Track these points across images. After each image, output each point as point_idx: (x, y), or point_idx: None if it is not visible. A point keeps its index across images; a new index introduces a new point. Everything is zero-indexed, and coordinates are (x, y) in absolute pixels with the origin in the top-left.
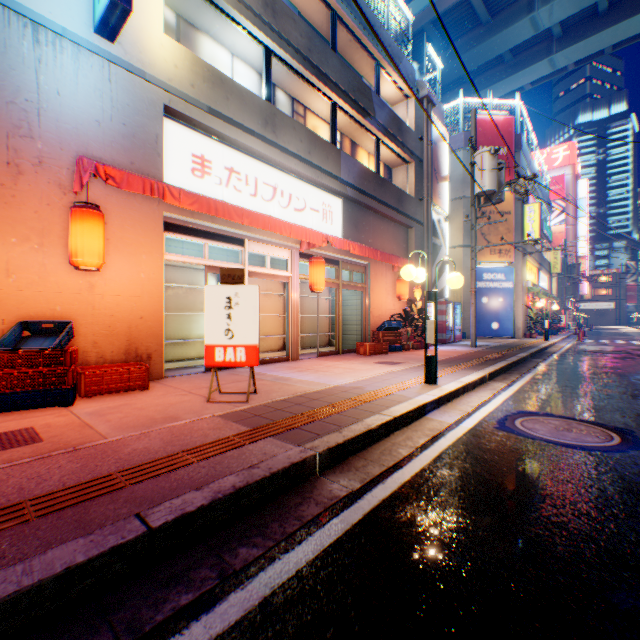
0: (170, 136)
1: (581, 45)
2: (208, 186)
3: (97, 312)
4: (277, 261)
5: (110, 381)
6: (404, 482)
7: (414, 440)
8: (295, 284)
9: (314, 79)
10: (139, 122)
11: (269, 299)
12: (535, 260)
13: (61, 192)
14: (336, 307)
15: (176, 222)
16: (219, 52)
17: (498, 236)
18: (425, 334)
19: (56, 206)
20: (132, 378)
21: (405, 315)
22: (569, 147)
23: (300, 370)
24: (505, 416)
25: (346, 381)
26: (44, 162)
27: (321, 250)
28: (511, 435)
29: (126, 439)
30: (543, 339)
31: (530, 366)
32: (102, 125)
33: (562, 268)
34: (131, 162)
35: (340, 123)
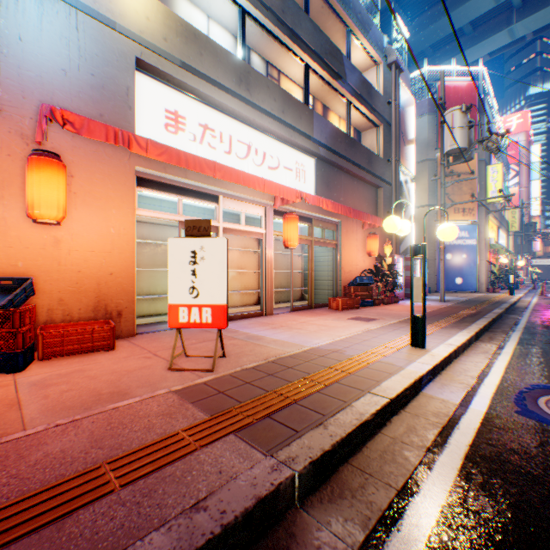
0: (142, 90)
1: (541, 14)
2: (182, 142)
3: (63, 268)
4: (252, 219)
5: (71, 342)
6: (431, 530)
7: (420, 434)
8: (269, 240)
9: (287, 40)
10: (108, 73)
11: (244, 256)
12: (496, 219)
13: (23, 142)
14: (309, 263)
15: (148, 177)
16: (195, 14)
17: (462, 196)
18: (411, 292)
19: (17, 157)
20: (95, 338)
21: (376, 271)
22: (522, 115)
23: (273, 327)
24: (520, 393)
25: (322, 342)
26: (4, 110)
27: (294, 207)
28: (547, 428)
29: (46, 432)
30: (508, 294)
31: (510, 323)
32: (68, 74)
33: (519, 227)
34: (100, 114)
35: (312, 87)
